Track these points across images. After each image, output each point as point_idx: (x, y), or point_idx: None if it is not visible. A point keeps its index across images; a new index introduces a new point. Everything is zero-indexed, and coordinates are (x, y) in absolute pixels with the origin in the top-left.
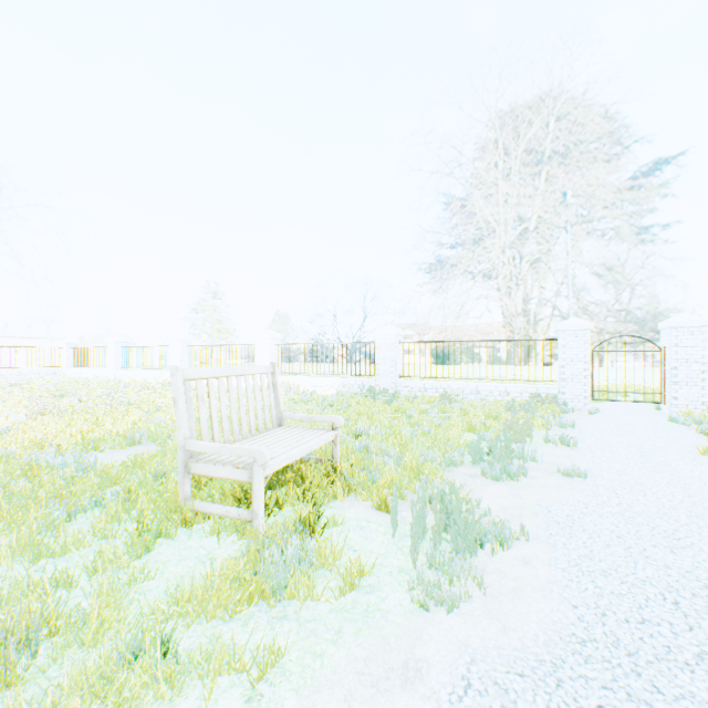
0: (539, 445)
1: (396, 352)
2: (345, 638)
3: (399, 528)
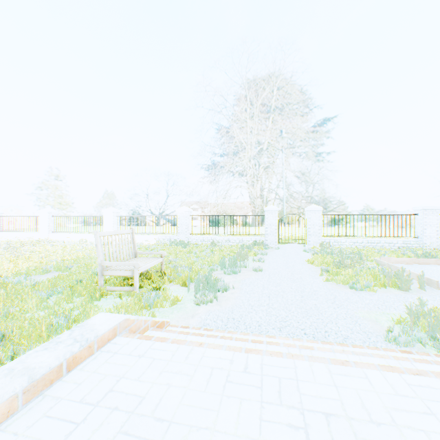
0: (250, 262)
1: (188, 221)
2: (175, 313)
3: (191, 290)
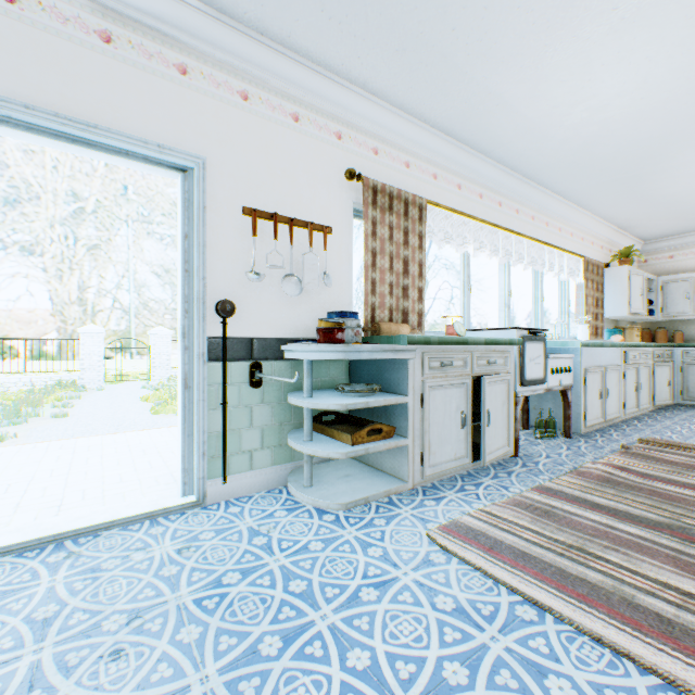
0: (49, 410)
1: None
2: None
3: None
